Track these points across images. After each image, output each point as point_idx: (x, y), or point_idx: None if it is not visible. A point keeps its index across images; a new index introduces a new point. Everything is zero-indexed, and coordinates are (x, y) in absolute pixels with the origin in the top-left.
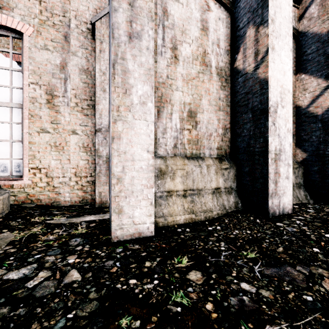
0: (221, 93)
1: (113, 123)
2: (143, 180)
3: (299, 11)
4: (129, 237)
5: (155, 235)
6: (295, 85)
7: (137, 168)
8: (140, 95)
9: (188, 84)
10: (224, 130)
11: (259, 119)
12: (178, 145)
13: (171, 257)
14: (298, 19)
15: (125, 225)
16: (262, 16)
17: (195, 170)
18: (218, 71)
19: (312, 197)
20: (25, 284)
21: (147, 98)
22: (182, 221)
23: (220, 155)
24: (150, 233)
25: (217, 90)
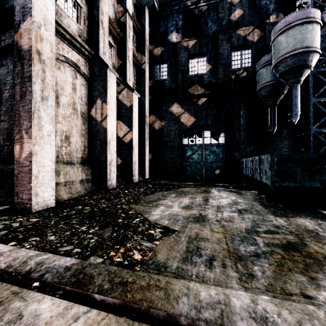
0: (83, 127)
1: (33, 146)
2: (49, 177)
3: (119, 89)
4: (42, 209)
5: (55, 206)
6: (118, 125)
7: (46, 170)
8: (48, 131)
9: (65, 119)
10: (85, 147)
11: (103, 145)
12: (59, 156)
13: (73, 207)
14: (119, 93)
15: (39, 202)
16: (105, 99)
17: (71, 170)
18: (82, 114)
19: (124, 181)
20: (13, 226)
21: (51, 133)
22: (67, 198)
23: (83, 161)
24: (53, 205)
25: (81, 124)
